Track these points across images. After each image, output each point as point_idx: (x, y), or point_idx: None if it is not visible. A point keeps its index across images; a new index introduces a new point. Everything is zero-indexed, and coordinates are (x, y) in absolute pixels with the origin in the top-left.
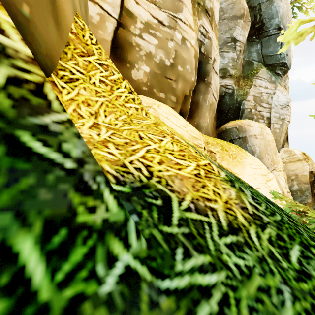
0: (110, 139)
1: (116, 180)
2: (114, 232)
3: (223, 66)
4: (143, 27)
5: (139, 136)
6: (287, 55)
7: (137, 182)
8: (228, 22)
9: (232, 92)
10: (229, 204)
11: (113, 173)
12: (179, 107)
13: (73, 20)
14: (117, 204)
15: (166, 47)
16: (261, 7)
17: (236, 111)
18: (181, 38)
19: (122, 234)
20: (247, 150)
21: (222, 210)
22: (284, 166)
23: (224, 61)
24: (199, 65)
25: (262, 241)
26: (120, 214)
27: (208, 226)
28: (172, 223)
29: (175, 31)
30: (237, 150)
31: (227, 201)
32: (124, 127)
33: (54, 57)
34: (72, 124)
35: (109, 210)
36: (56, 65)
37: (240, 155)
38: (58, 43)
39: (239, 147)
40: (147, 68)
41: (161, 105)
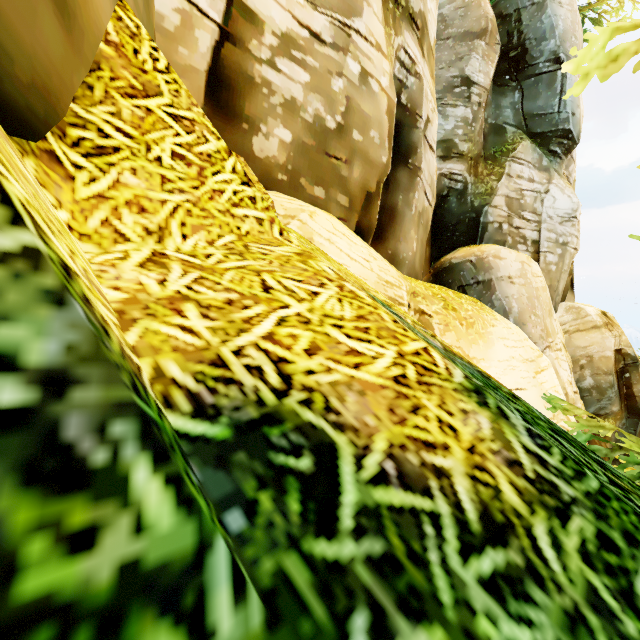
0: (190, 293)
1: (195, 404)
2: (158, 602)
3: (445, 135)
4: (278, 44)
5: (263, 283)
6: (572, 116)
7: (250, 408)
8: (455, 45)
9: (463, 189)
10: (479, 453)
11: (189, 384)
12: (356, 218)
13: (111, 15)
14: (175, 500)
15: (327, 89)
16: (520, 15)
17: (470, 228)
18: (359, 71)
19: (187, 599)
20: (493, 308)
21: (463, 474)
22: (566, 339)
23: (447, 125)
24: (396, 131)
25: (567, 559)
26: (183, 533)
27: (434, 526)
28: (338, 528)
29: (347, 55)
30: (476, 309)
31: (473, 447)
32: (227, 262)
33: (57, 95)
34: (39, 262)
35: (146, 528)
36: (63, 114)
37: (482, 320)
38: (67, 61)
39: (479, 302)
40: (286, 133)
41: (317, 213)
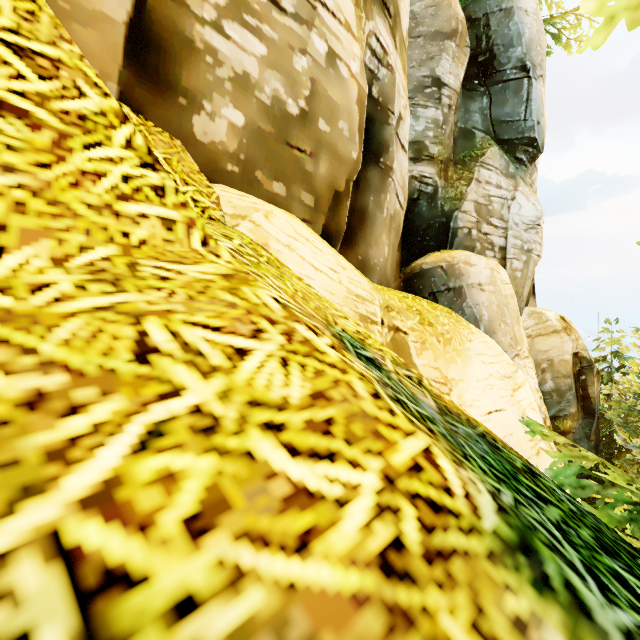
0: None
1: None
2: None
3: (416, 136)
4: (226, 4)
5: (139, 341)
6: (537, 124)
7: None
8: (426, 45)
9: (434, 193)
10: None
11: None
12: (323, 220)
13: None
14: None
15: (288, 67)
16: (489, 20)
17: (440, 233)
18: (326, 50)
19: None
20: (464, 316)
21: None
22: (529, 344)
23: (418, 126)
24: (366, 127)
25: None
26: None
27: None
28: None
29: (311, 31)
30: (452, 323)
31: None
32: (77, 299)
33: None
34: None
35: None
36: None
37: (459, 335)
38: None
39: (453, 313)
40: (238, 114)
41: (275, 213)
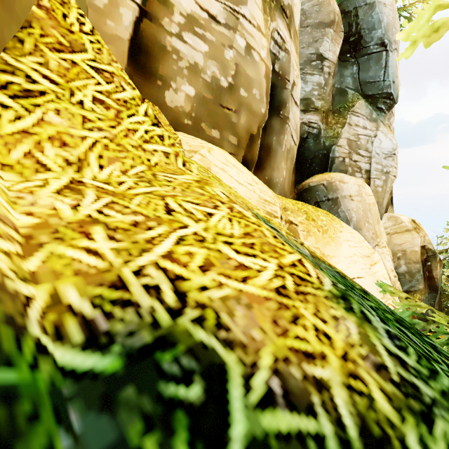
0: (100, 216)
1: (88, 333)
2: None
3: (305, 95)
4: (184, 22)
5: (166, 206)
6: (393, 83)
7: (144, 332)
8: (312, 32)
9: (318, 133)
10: (351, 360)
11: (85, 310)
12: (242, 153)
13: None
14: None
15: (221, 57)
16: (357, 12)
17: (323, 161)
18: (245, 45)
19: None
20: (339, 218)
21: (340, 384)
22: (388, 239)
23: (307, 88)
24: (271, 91)
25: None
26: None
27: None
28: None
29: (236, 33)
30: (328, 220)
31: (346, 353)
32: (137, 188)
33: None
34: None
35: None
36: None
37: (333, 227)
38: None
39: (330, 214)
40: (191, 89)
41: (214, 149)
